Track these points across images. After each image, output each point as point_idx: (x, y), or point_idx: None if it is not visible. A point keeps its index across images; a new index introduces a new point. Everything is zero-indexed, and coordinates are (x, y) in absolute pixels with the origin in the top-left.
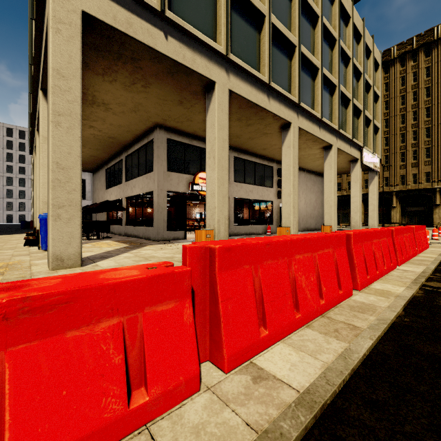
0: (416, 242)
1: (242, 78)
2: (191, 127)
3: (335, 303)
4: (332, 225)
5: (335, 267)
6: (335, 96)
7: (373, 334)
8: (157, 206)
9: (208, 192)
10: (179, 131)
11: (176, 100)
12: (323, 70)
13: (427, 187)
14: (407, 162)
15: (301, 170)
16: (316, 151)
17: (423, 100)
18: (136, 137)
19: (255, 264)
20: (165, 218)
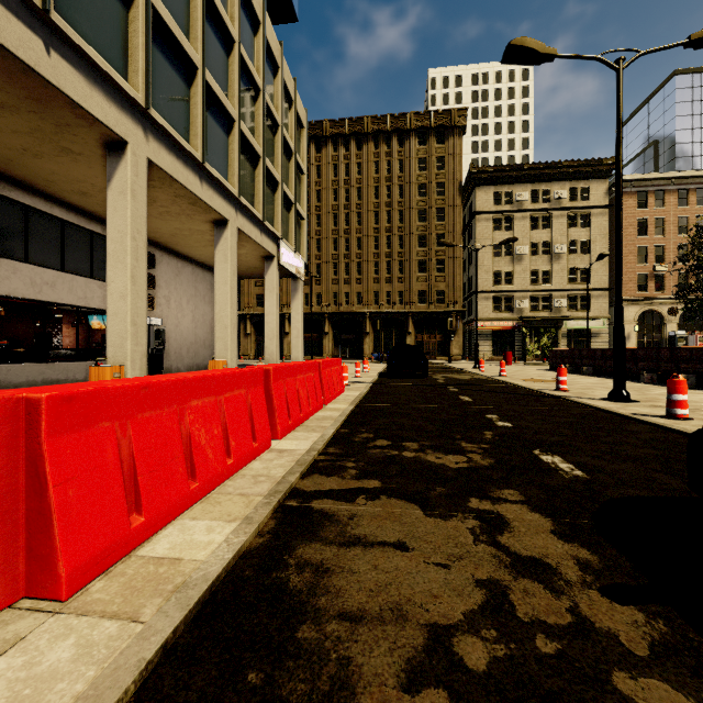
0: (324, 386)
1: None
2: None
3: None
4: (228, 360)
5: None
6: (233, 138)
7: None
8: None
9: None
10: None
11: None
12: (208, 76)
13: (359, 310)
14: (340, 276)
15: (185, 260)
16: (203, 226)
17: (355, 202)
18: None
19: None
20: None
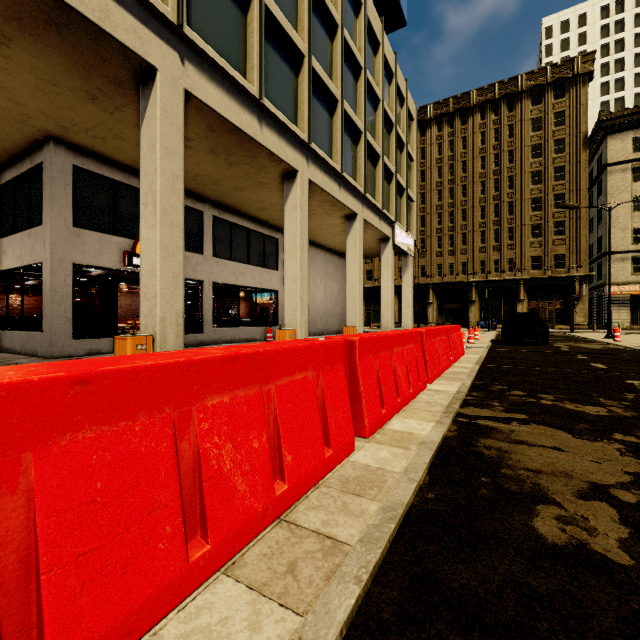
0: (451, 347)
1: (211, 78)
2: (125, 153)
3: (315, 479)
4: (357, 326)
5: (320, 406)
6: (360, 146)
7: (366, 561)
8: (50, 291)
9: (144, 267)
10: (102, 156)
11: (81, 91)
12: (344, 105)
13: (463, 280)
14: (444, 248)
15: (319, 248)
16: (337, 220)
17: (459, 175)
18: (7, 155)
19: (7, 452)
20: (68, 315)
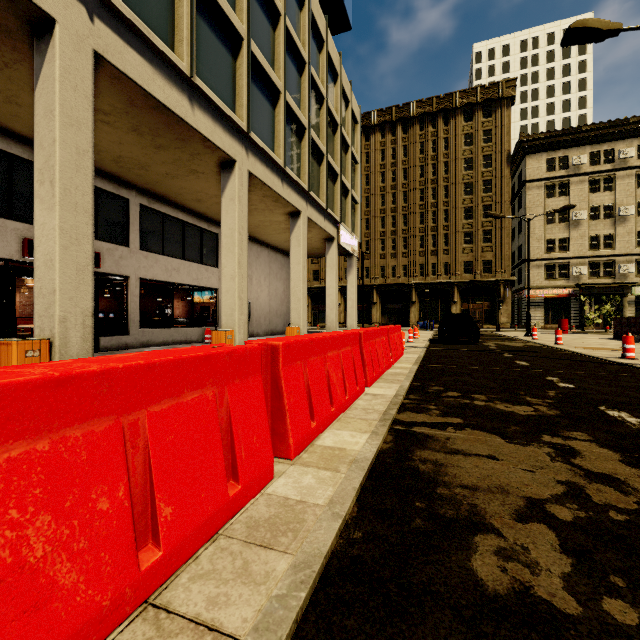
0: (391, 348)
1: (130, 43)
2: (23, 122)
3: (212, 530)
4: (301, 327)
5: (225, 430)
6: (304, 143)
7: None
8: None
9: (39, 257)
10: None
11: None
12: (287, 97)
13: (405, 281)
14: (387, 251)
15: (263, 245)
16: (280, 217)
17: (401, 182)
18: None
19: None
20: None
